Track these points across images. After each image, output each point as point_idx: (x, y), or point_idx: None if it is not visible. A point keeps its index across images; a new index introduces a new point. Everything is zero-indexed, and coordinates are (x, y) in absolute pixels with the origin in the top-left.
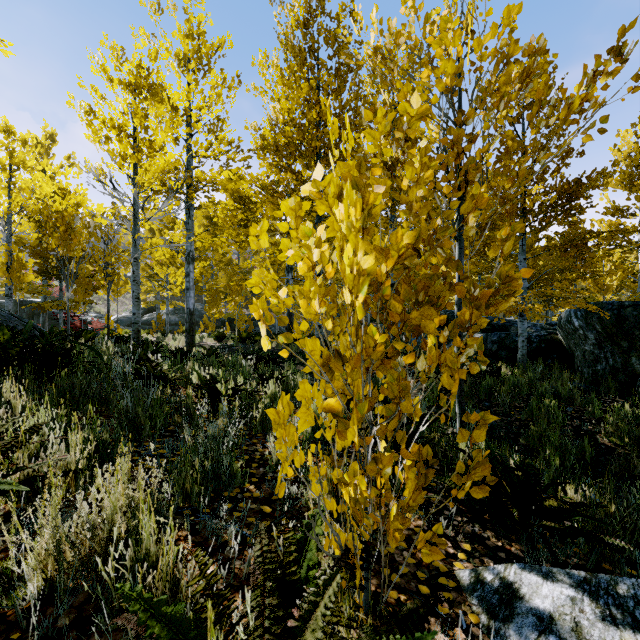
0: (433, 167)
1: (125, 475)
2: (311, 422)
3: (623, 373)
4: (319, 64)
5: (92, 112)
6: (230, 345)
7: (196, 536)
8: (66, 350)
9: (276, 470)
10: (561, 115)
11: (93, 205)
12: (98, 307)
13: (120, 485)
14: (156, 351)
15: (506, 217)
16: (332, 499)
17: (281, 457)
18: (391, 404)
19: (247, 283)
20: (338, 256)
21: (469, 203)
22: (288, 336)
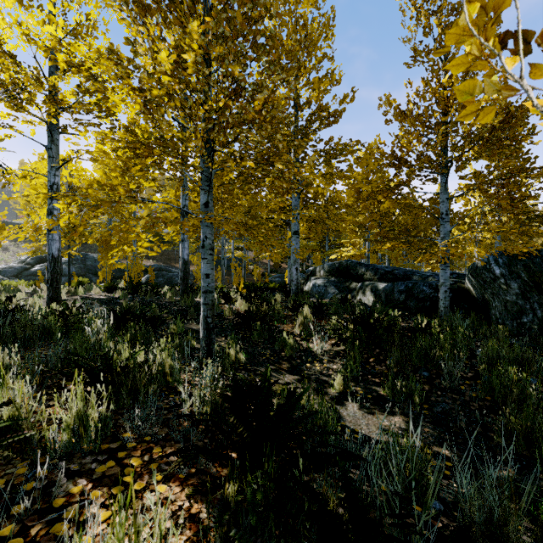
0: None
1: None
2: None
3: None
4: None
5: None
6: (117, 297)
7: None
8: None
9: None
10: None
11: None
12: None
13: None
14: None
15: None
16: None
17: None
18: None
19: None
20: None
21: None
22: None
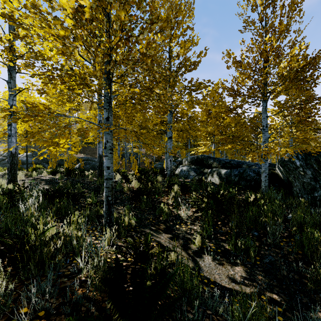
0: None
1: None
2: None
3: None
4: None
5: None
6: (57, 178)
7: None
8: None
9: None
10: None
11: None
12: None
13: None
14: None
15: None
16: None
17: None
18: None
19: None
20: None
21: None
22: None
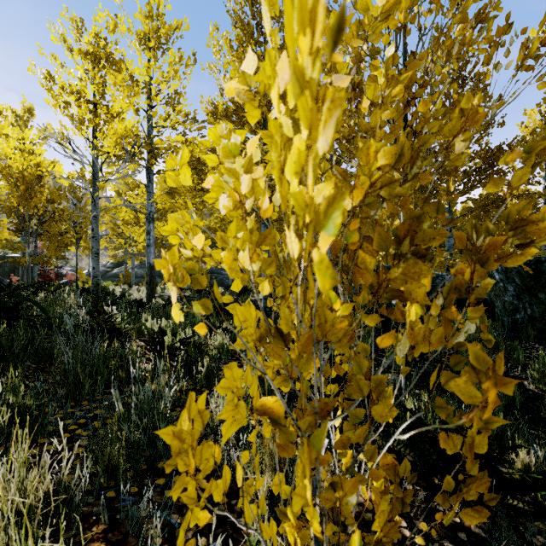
0: (403, 80)
1: (21, 467)
2: (242, 420)
3: (541, 322)
4: (265, 37)
5: (51, 78)
6: (188, 296)
7: (114, 532)
8: (15, 304)
9: (218, 431)
10: (519, 58)
11: (52, 166)
12: (73, 262)
13: (15, 479)
14: (113, 303)
15: (451, 171)
16: (272, 519)
17: (188, 498)
18: (358, 409)
19: (161, 230)
20: (277, 176)
21: (457, 121)
22: (206, 304)
